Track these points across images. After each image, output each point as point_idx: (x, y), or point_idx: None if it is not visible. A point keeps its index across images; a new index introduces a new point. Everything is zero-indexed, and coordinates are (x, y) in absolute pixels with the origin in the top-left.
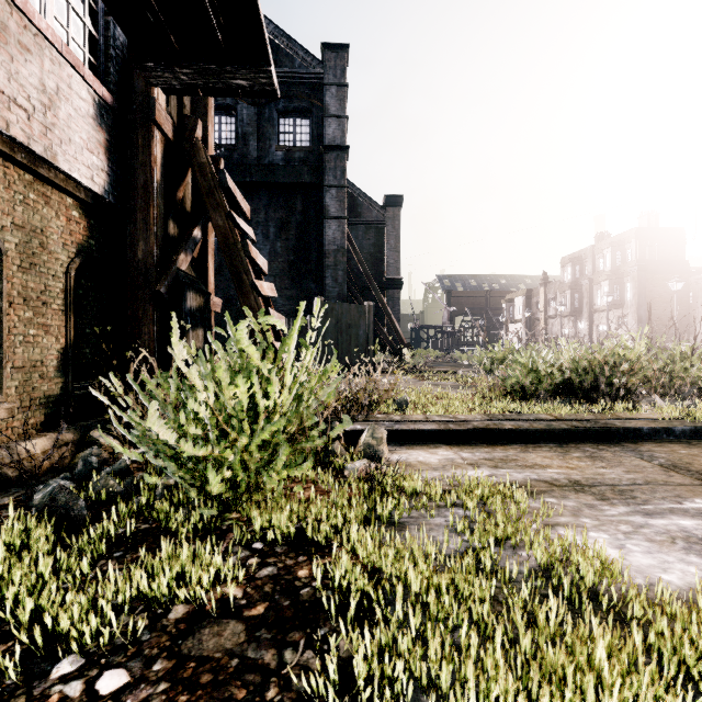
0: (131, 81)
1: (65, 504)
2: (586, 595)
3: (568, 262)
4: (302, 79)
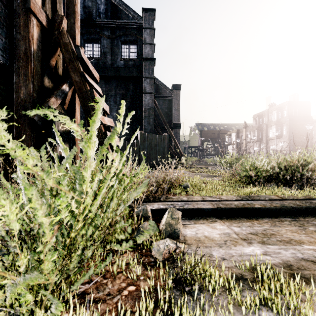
0: None
1: None
2: None
3: (256, 117)
4: (132, 25)
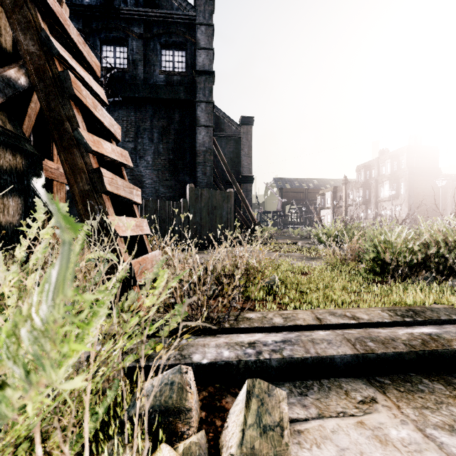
0: None
1: None
2: None
3: (361, 169)
4: (179, 19)
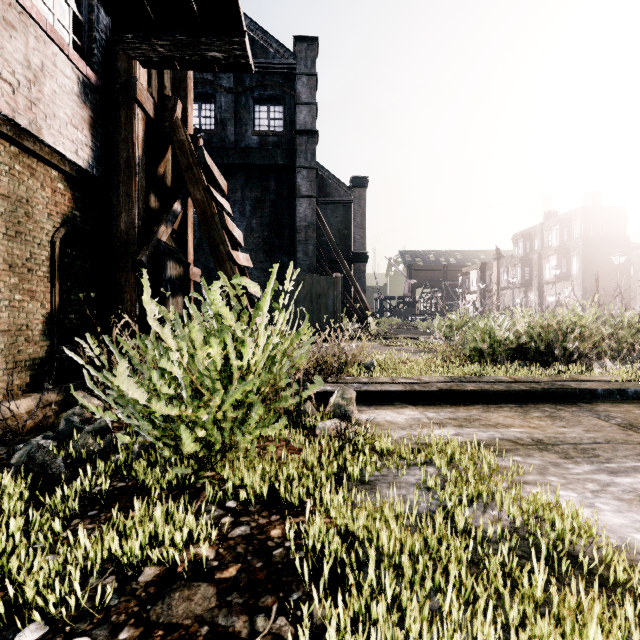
0: (114, 62)
1: (42, 462)
2: (565, 557)
3: (519, 238)
4: (275, 69)
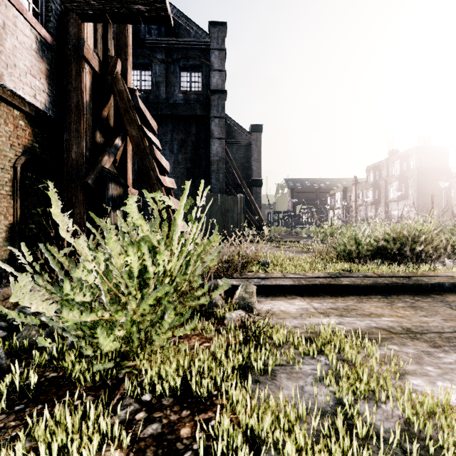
0: (66, 28)
1: None
2: None
3: (371, 169)
4: (195, 45)
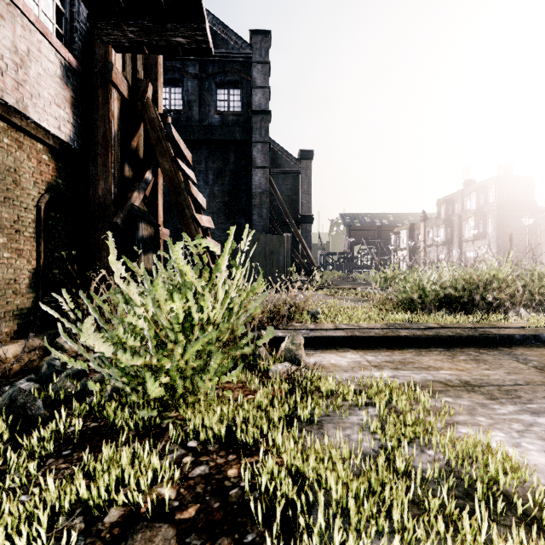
0: (92, 49)
1: (23, 404)
2: (500, 500)
3: (442, 203)
4: (234, 58)
